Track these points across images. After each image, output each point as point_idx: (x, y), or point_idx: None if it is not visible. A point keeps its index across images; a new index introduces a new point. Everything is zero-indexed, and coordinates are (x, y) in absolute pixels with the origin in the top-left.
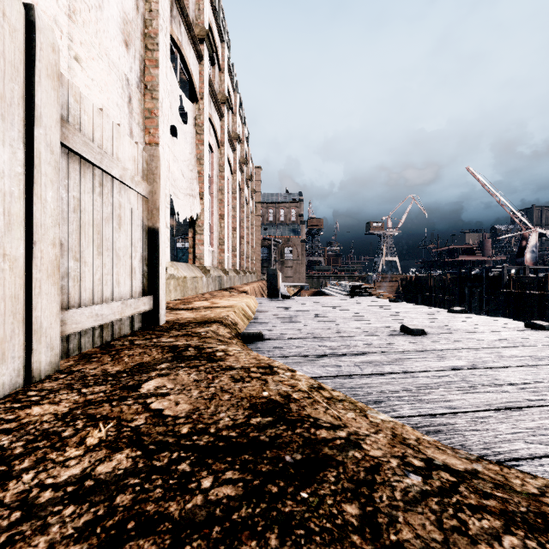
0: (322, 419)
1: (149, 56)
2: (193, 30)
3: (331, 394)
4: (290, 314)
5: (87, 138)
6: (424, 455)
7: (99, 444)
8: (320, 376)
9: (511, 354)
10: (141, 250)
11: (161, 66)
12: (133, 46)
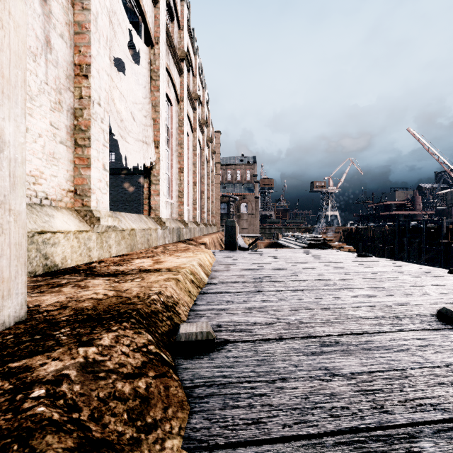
0: None
1: None
2: None
3: None
4: (253, 275)
5: None
6: None
7: None
8: None
9: None
10: None
11: None
12: None
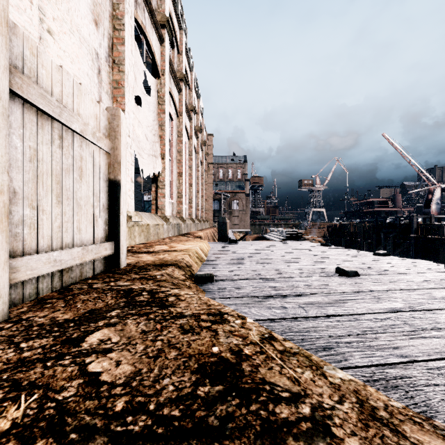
0: (278, 385)
1: (117, 35)
2: (155, 16)
3: (283, 345)
4: (237, 256)
5: (45, 91)
6: (404, 437)
7: (9, 432)
8: (268, 318)
9: (442, 296)
10: (103, 200)
11: (127, 44)
12: (102, 25)
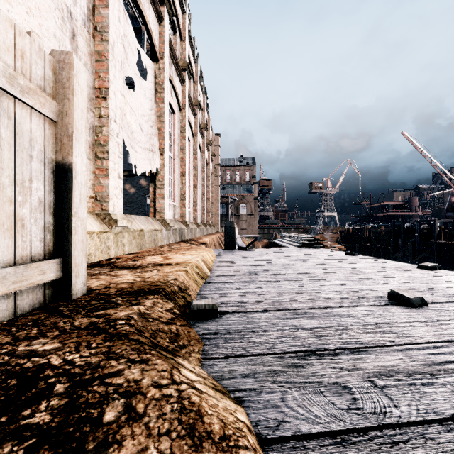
0: None
1: None
2: None
3: None
4: (249, 270)
5: None
6: None
7: None
8: (326, 430)
9: None
10: (41, 192)
11: (112, 7)
12: None
